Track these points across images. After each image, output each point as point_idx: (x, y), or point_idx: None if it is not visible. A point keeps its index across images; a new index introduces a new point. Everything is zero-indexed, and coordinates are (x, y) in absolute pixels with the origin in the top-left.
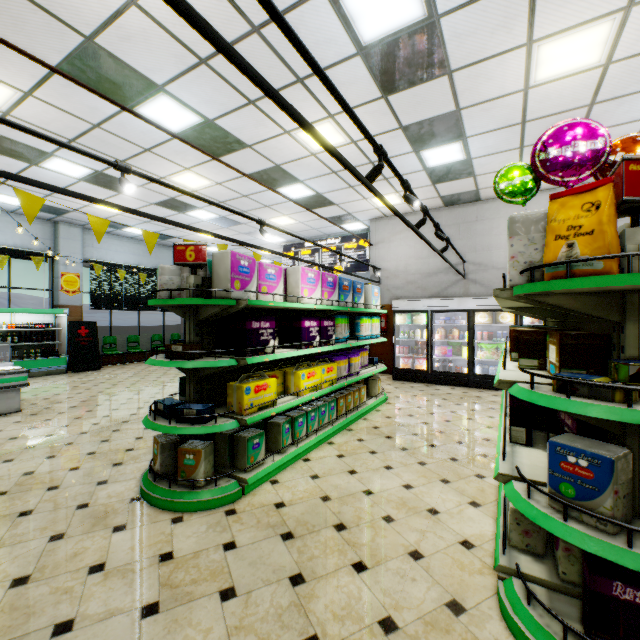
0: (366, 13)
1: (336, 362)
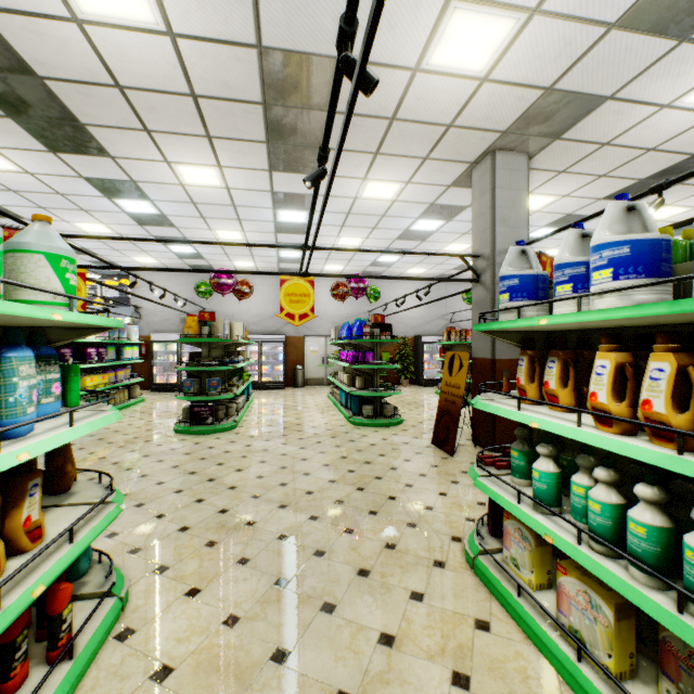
0: (129, 206)
1: (108, 374)
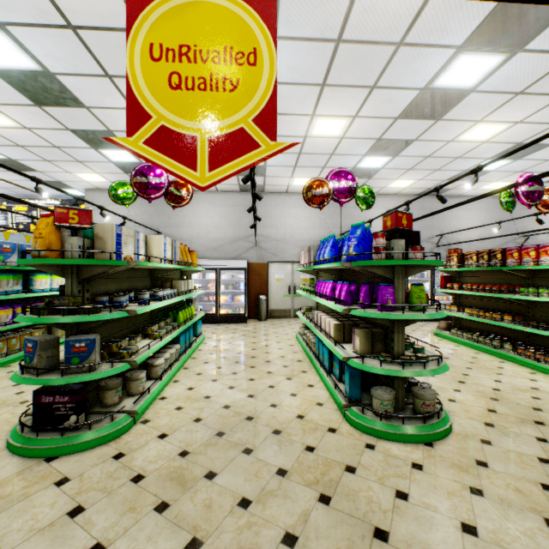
0: None
1: None
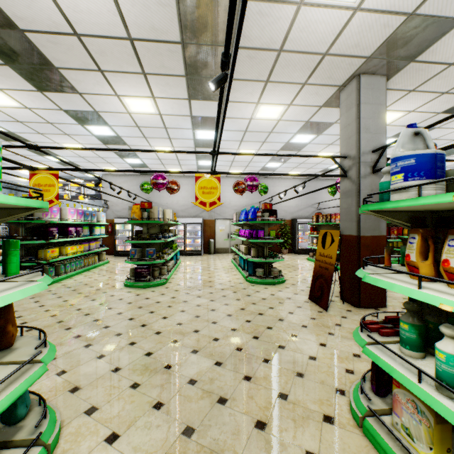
0: (95, 130)
1: (83, 244)
